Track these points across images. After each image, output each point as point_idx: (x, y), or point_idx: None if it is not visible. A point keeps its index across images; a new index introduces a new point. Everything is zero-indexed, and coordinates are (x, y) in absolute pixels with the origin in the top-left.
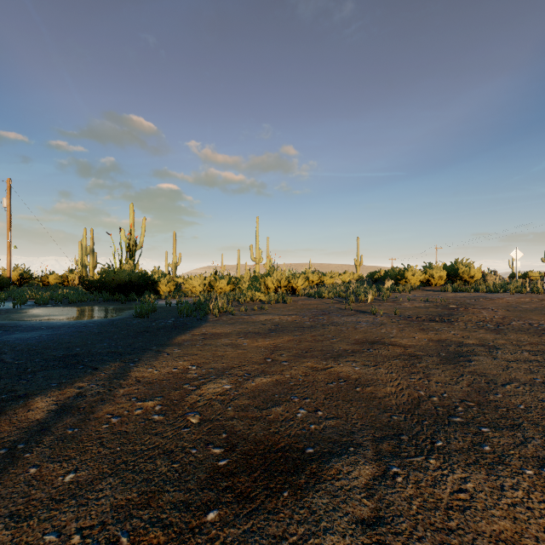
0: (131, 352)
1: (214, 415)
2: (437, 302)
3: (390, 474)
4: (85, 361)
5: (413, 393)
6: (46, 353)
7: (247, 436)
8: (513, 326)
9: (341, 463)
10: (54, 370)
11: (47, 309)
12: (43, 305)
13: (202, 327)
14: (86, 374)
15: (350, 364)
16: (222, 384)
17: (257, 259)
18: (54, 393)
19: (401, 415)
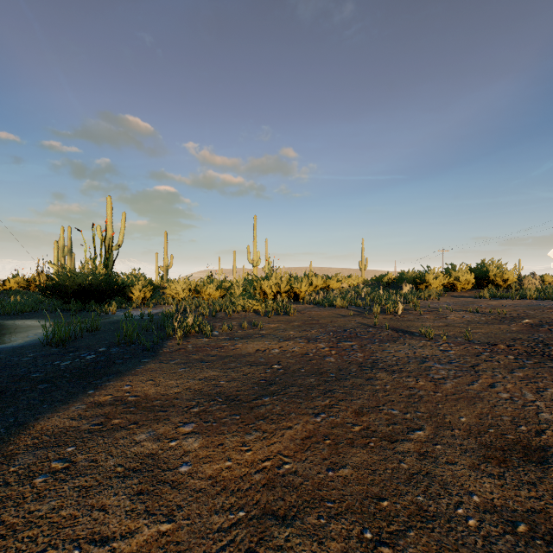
0: None
1: None
2: (492, 314)
3: None
4: None
5: None
6: None
7: None
8: None
9: None
10: None
11: None
12: None
13: (131, 375)
14: None
15: None
16: None
17: (255, 261)
18: None
19: None
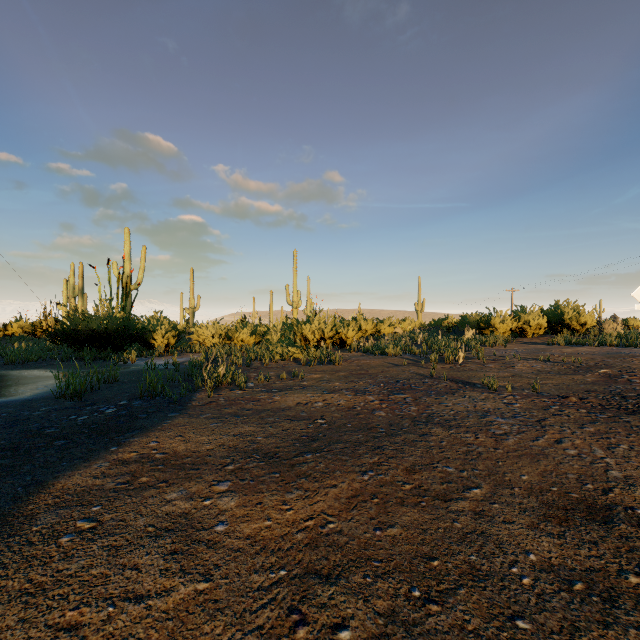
0: None
1: None
2: (565, 363)
3: None
4: None
5: None
6: None
7: None
8: None
9: None
10: None
11: None
12: None
13: (157, 430)
14: None
15: None
16: None
17: (295, 302)
18: None
19: None
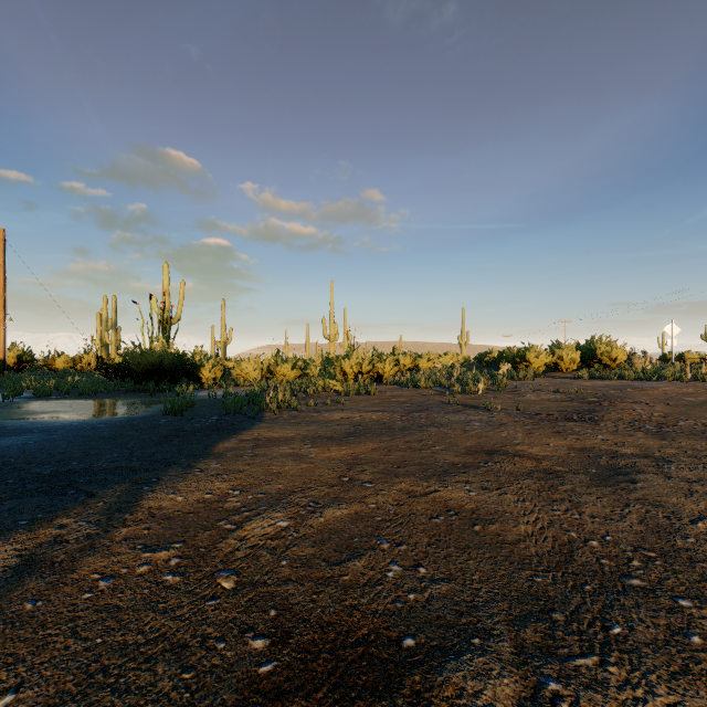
0: (149, 467)
1: (259, 575)
2: (571, 394)
3: (546, 696)
4: (80, 482)
5: (560, 536)
6: (27, 470)
7: (308, 614)
8: (681, 428)
9: (461, 673)
10: (30, 498)
11: (48, 403)
12: (45, 397)
13: (254, 429)
14: (76, 504)
15: (462, 486)
16: (275, 520)
17: (332, 336)
18: (19, 537)
19: (547, 574)
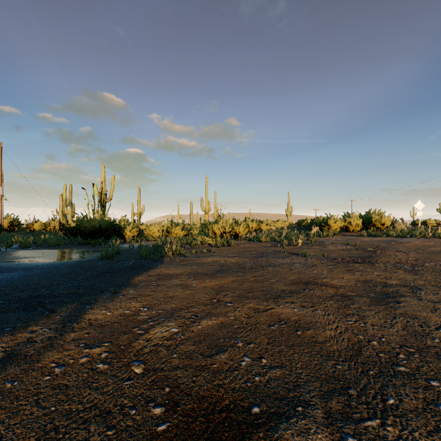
0: (90, 293)
1: (158, 364)
2: (356, 245)
3: None
4: (45, 303)
5: (352, 338)
6: (12, 294)
7: (190, 390)
8: (426, 267)
9: (290, 431)
10: (13, 313)
11: (28, 252)
12: (26, 248)
13: (157, 268)
14: (42, 317)
15: (289, 305)
16: (170, 327)
17: (206, 209)
18: (5, 339)
19: (345, 363)
